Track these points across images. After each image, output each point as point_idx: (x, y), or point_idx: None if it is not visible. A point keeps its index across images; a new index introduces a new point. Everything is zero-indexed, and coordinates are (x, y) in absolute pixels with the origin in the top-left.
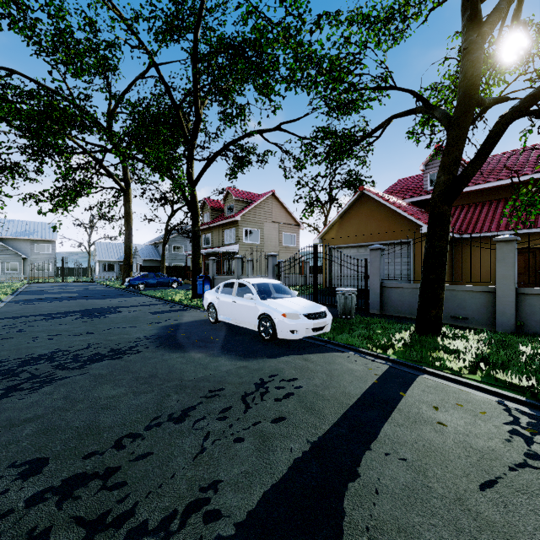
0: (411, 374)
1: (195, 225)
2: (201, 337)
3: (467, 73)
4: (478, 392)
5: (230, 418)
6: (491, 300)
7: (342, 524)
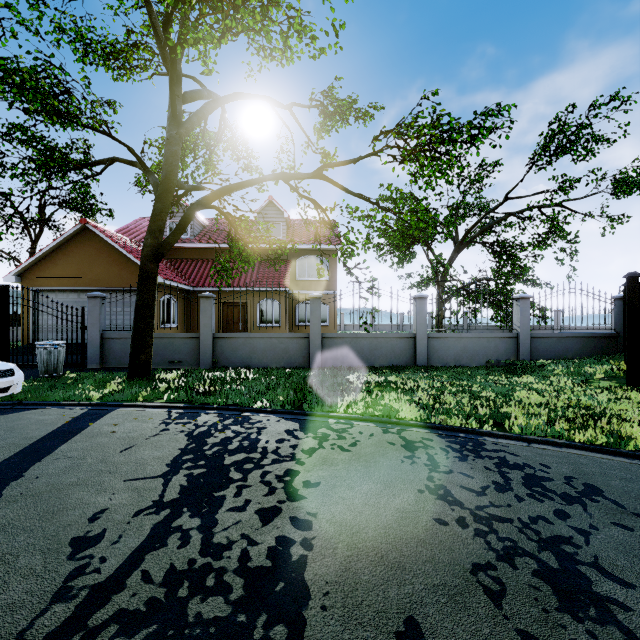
0: (108, 410)
1: None
2: None
3: (169, 160)
4: (157, 409)
5: None
6: (198, 344)
7: None
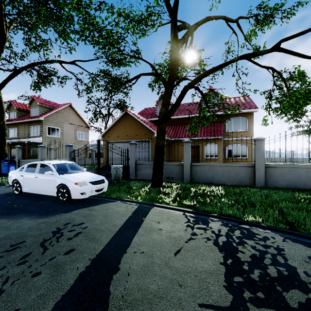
0: (148, 208)
1: (0, 120)
2: (4, 206)
3: (173, 62)
4: (176, 211)
5: (30, 260)
6: (182, 169)
7: (109, 300)
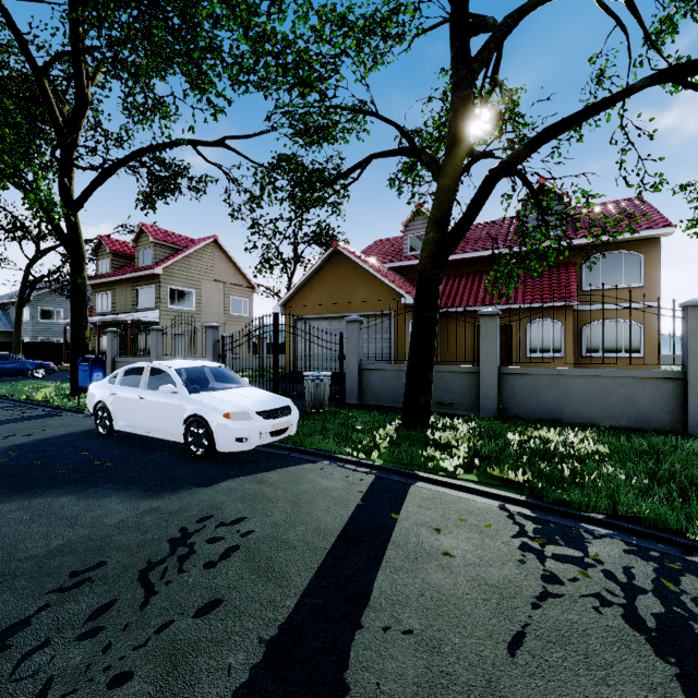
0: (402, 483)
1: (76, 275)
2: (75, 462)
3: (458, 113)
4: (478, 497)
5: (109, 627)
6: (476, 382)
7: None
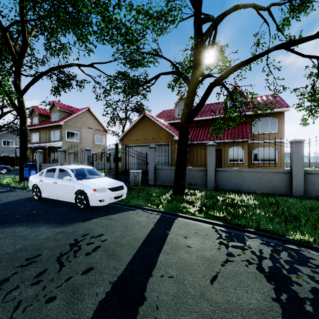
0: (172, 218)
1: (22, 125)
2: (24, 212)
3: (197, 58)
4: (203, 223)
5: (44, 280)
6: (205, 174)
7: None
